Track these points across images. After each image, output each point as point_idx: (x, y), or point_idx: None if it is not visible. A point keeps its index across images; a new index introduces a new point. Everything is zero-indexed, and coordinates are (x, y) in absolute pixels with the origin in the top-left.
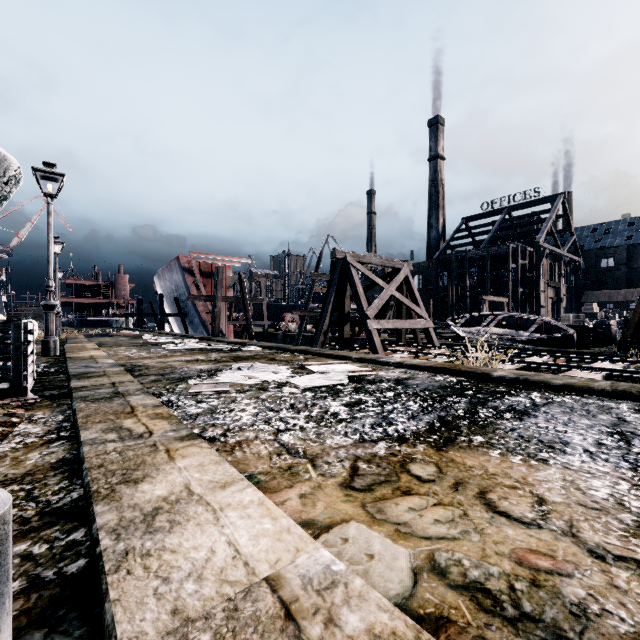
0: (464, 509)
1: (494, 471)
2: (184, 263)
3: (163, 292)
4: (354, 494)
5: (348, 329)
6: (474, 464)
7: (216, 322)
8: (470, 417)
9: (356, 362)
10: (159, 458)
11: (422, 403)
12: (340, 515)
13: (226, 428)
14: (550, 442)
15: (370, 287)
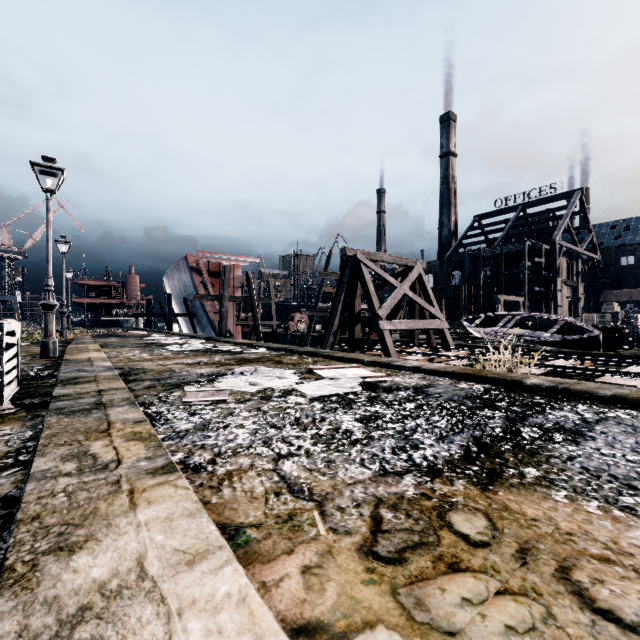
0: (545, 603)
1: (568, 528)
2: (192, 263)
3: (172, 292)
4: (379, 568)
5: (359, 330)
6: (537, 514)
7: (223, 322)
8: (512, 439)
9: (368, 366)
10: (117, 505)
11: (450, 418)
12: (361, 612)
13: (216, 451)
14: (627, 478)
15: (381, 286)
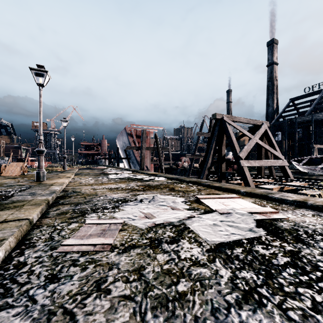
0: None
1: None
2: (128, 131)
3: (119, 147)
4: None
5: (224, 166)
6: None
7: (142, 162)
8: None
9: (245, 196)
10: None
11: None
12: None
13: None
14: None
15: (238, 138)
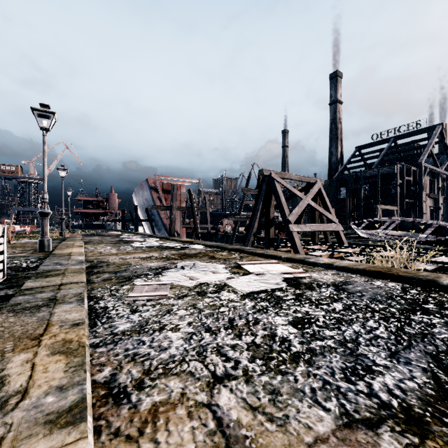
0: None
1: None
2: (151, 183)
3: (138, 204)
4: None
5: (273, 231)
6: None
7: (172, 225)
8: None
9: (285, 261)
10: None
11: (387, 324)
12: None
13: (146, 367)
14: None
15: (289, 198)
